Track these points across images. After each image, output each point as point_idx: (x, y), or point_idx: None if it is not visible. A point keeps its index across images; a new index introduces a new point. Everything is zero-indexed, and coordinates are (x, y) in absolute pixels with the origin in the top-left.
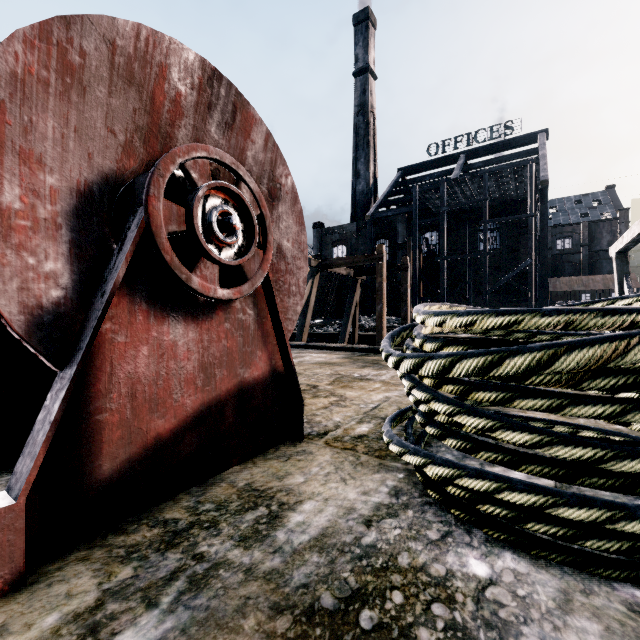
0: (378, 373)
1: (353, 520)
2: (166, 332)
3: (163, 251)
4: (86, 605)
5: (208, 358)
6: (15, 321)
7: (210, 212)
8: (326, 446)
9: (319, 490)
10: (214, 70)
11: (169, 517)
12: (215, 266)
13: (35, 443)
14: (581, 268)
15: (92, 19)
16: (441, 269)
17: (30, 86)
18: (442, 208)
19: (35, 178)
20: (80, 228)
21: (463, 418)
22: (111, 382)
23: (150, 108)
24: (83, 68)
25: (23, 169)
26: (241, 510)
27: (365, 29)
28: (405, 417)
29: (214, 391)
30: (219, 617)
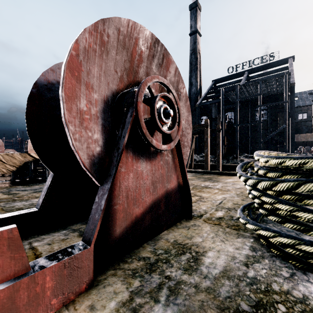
0: (213, 184)
1: (237, 263)
2: (139, 166)
3: (142, 128)
4: (125, 298)
5: (154, 178)
6: (86, 162)
7: (160, 108)
8: (205, 222)
9: (212, 246)
10: (156, 39)
11: (144, 256)
12: (160, 134)
13: (94, 219)
14: (312, 129)
15: (112, 19)
16: (236, 131)
17: (90, 53)
18: (236, 99)
19: (90, 95)
20: (104, 118)
21: (300, 213)
22: (119, 190)
23: (130, 59)
24: (108, 42)
25: (87, 91)
26: (178, 254)
27: (195, 11)
28: (246, 209)
29: (156, 194)
30: (192, 310)
